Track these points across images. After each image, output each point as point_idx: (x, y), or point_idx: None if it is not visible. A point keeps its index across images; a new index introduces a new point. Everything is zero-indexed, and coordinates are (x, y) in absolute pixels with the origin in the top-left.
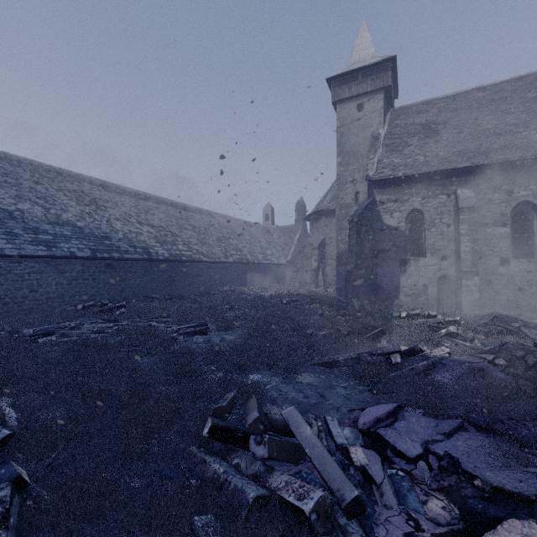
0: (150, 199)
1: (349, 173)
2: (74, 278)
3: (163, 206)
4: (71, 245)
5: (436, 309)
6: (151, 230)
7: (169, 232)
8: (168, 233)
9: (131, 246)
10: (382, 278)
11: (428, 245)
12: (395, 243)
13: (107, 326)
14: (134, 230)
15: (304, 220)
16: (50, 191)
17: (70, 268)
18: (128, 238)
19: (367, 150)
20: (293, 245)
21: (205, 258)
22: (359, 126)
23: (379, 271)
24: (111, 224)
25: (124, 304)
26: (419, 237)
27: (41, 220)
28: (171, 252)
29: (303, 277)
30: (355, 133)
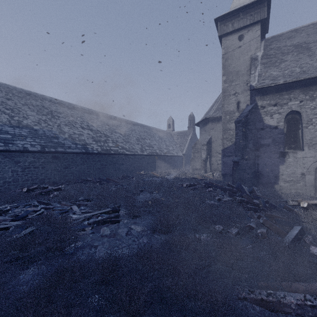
0: (92, 113)
1: (232, 87)
2: (27, 166)
3: (100, 118)
4: (26, 142)
5: (314, 193)
6: (90, 132)
7: (103, 134)
8: (102, 135)
9: (73, 143)
10: (263, 167)
11: (305, 140)
12: (275, 139)
13: (35, 210)
14: (77, 132)
15: (194, 127)
16: (18, 105)
17: (24, 159)
18: (72, 138)
19: (247, 69)
20: (186, 143)
21: (127, 151)
22: (240, 52)
23: (260, 161)
24: (60, 128)
25: (60, 187)
26: (296, 133)
27: (5, 124)
28: (103, 148)
29: (195, 165)
30: (237, 58)
